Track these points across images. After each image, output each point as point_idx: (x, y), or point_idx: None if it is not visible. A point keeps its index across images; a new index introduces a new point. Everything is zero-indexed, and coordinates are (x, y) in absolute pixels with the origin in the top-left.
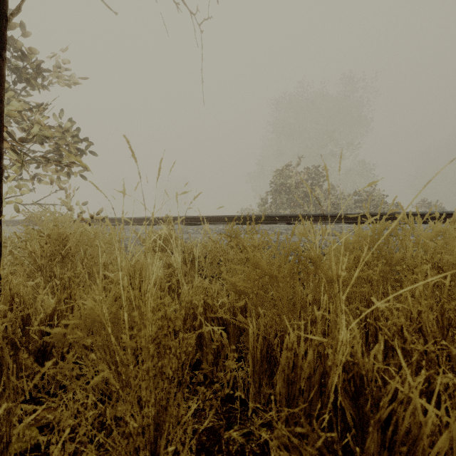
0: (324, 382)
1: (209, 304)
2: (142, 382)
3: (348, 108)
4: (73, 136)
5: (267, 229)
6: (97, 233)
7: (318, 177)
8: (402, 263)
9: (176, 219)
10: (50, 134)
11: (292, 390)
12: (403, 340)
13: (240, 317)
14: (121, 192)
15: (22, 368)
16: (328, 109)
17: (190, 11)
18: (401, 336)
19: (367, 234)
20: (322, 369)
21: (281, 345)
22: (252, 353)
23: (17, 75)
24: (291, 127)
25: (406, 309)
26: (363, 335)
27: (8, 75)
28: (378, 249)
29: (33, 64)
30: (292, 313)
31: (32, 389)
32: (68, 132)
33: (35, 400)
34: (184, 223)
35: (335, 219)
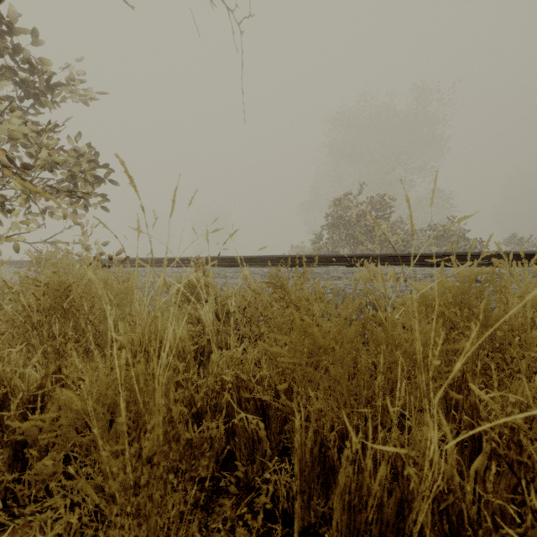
0: (404, 515)
1: (243, 380)
2: (131, 521)
3: (420, 125)
4: (89, 161)
5: (322, 272)
6: (109, 280)
7: (384, 208)
8: (505, 326)
9: (212, 259)
10: (59, 159)
11: (356, 524)
12: (520, 451)
13: (284, 399)
14: (137, 229)
15: (3, 459)
16: (396, 126)
17: (227, 7)
18: (517, 444)
19: (453, 285)
20: (400, 495)
21: (339, 442)
22: (300, 453)
23: (22, 89)
24: (351, 148)
25: (519, 399)
26: (448, 419)
27: (13, 90)
28: (468, 304)
29: (42, 76)
30: (355, 396)
31: (6, 495)
32: (83, 156)
33: (10, 510)
34: (216, 268)
35: (406, 260)
